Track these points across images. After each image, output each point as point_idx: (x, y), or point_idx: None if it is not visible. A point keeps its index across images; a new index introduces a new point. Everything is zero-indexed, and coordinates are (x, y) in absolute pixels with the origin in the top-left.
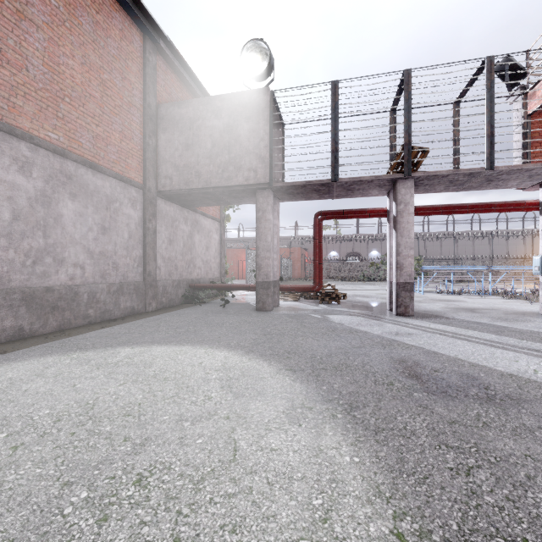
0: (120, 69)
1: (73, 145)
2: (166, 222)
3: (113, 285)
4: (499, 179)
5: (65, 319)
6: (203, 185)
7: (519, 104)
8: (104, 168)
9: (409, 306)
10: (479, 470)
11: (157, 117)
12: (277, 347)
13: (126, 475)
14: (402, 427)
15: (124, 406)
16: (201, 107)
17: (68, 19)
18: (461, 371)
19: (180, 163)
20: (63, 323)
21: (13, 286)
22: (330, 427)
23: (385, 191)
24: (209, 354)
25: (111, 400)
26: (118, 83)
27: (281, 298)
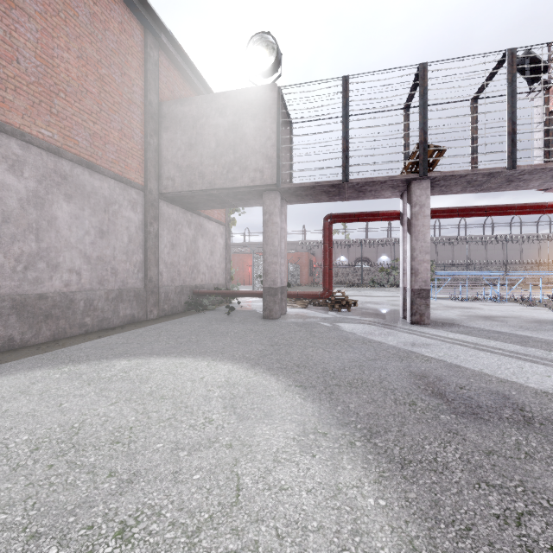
0: (119, 63)
1: (68, 143)
2: (168, 225)
3: (111, 292)
4: (520, 180)
5: (60, 328)
6: (207, 187)
7: (540, 100)
8: (102, 168)
9: (424, 314)
10: (532, 518)
11: (158, 115)
12: (285, 360)
13: (107, 524)
14: (432, 458)
15: (114, 431)
16: (204, 105)
17: (62, 9)
18: (489, 388)
19: (183, 163)
20: (58, 332)
21: (2, 293)
22: (349, 458)
23: (399, 193)
24: (212, 367)
25: (99, 423)
26: (118, 79)
27: (289, 305)
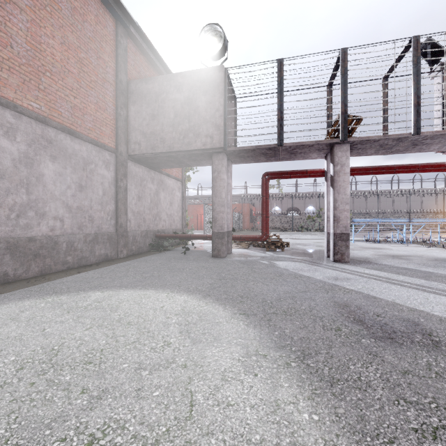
0: (95, 49)
1: (53, 113)
2: (135, 181)
3: (89, 236)
4: (423, 144)
5: (46, 265)
6: (167, 150)
7: (439, 79)
8: (81, 134)
9: (345, 253)
10: (445, 432)
11: (127, 91)
12: (231, 291)
13: (78, 436)
14: (356, 377)
15: (87, 353)
16: (165, 83)
17: (48, 4)
18: (401, 316)
19: (147, 130)
20: (44, 268)
21: None
22: (285, 377)
23: (323, 155)
24: (170, 298)
25: (75, 345)
26: (94, 61)
27: (233, 246)
